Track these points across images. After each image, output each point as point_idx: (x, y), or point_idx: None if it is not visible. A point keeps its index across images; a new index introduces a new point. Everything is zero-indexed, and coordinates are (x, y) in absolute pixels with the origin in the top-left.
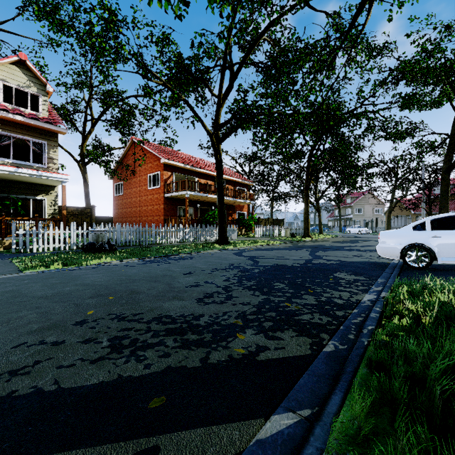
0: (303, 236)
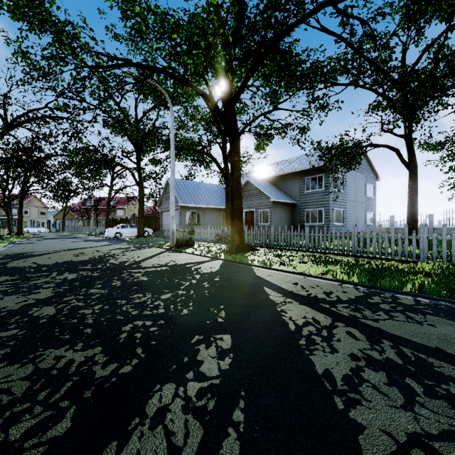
0: (18, 234)
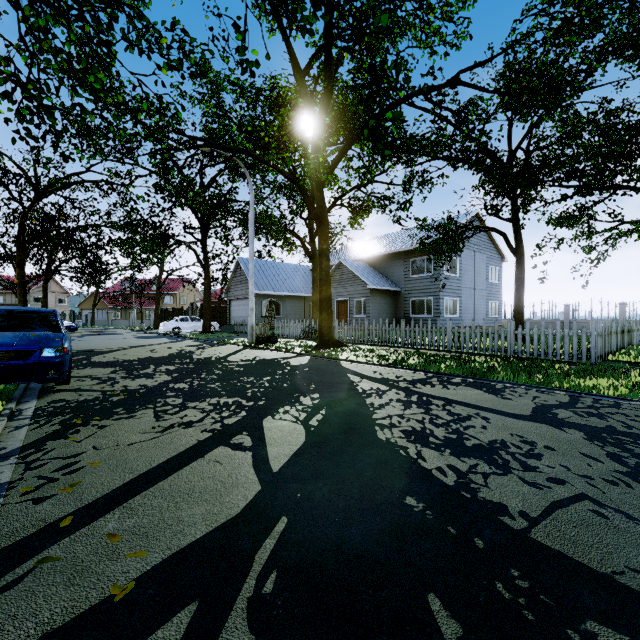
0: None
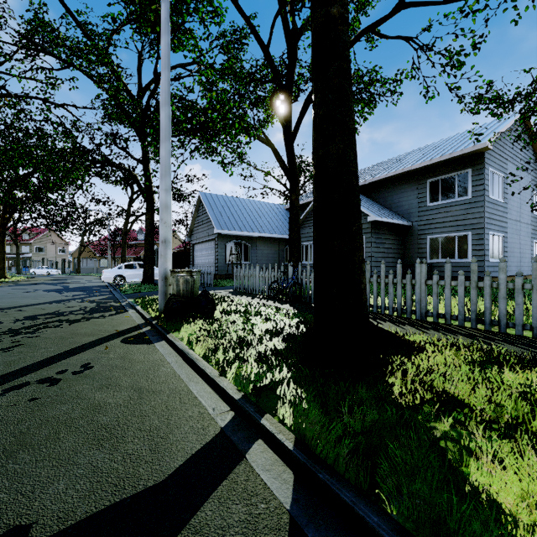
0: None
